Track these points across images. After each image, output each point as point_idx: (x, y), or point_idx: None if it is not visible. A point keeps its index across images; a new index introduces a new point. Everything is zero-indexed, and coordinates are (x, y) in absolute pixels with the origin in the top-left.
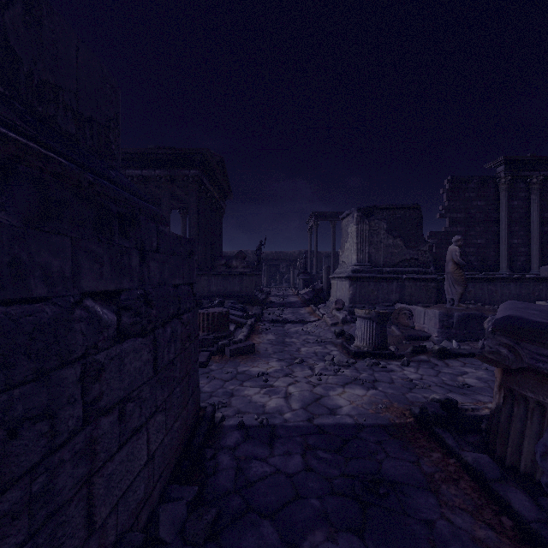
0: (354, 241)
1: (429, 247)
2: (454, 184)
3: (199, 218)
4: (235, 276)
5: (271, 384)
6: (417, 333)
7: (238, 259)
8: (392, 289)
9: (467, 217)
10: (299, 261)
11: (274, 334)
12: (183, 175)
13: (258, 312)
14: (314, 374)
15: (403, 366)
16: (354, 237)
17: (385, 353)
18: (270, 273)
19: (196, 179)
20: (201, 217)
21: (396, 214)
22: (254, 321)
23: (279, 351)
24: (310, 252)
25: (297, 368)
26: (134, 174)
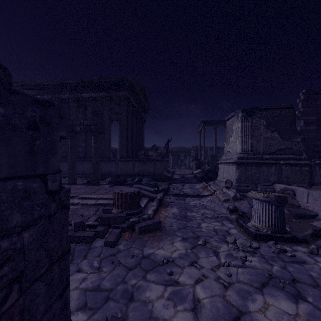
0: (238, 134)
1: (301, 139)
2: (307, 95)
3: (128, 124)
4: (150, 161)
5: (175, 280)
6: (304, 212)
7: (153, 150)
8: (271, 172)
9: (317, 119)
10: (192, 152)
11: (177, 207)
12: (117, 96)
13: (165, 187)
14: (221, 265)
15: (312, 254)
16: (238, 132)
17: (287, 236)
18: (174, 160)
19: (125, 97)
20: (129, 123)
21: (273, 113)
22: (162, 195)
23: (182, 227)
24: (199, 146)
25: (201, 253)
26: (86, 96)
